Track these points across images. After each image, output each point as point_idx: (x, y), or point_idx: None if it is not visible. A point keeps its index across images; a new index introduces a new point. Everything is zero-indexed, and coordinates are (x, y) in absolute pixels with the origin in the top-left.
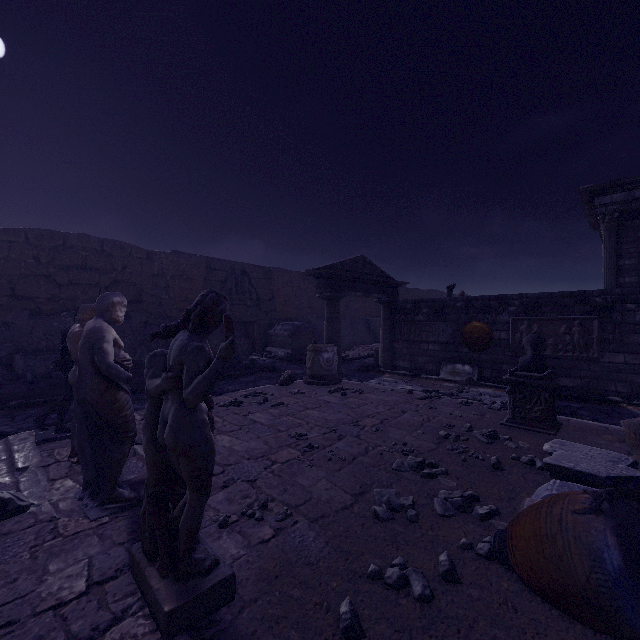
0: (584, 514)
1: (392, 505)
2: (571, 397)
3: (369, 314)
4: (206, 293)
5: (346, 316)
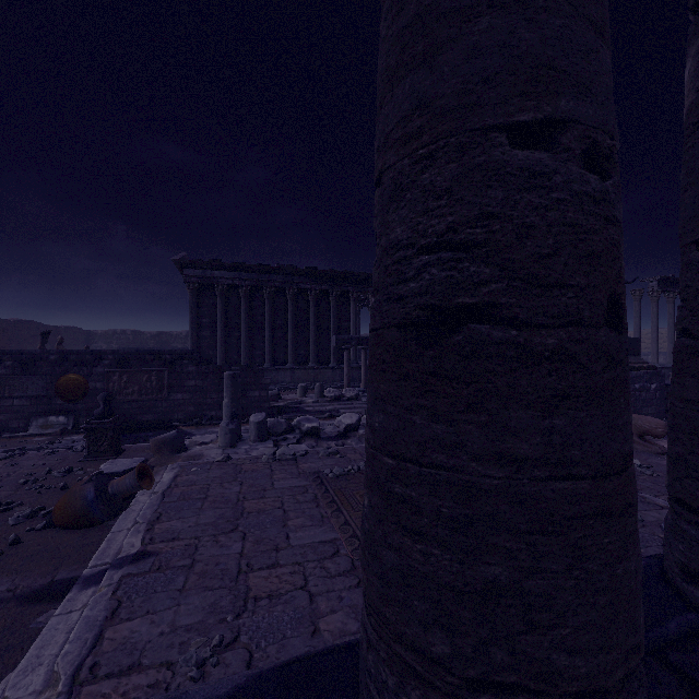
0: (85, 484)
1: None
2: (150, 428)
3: None
4: None
5: None
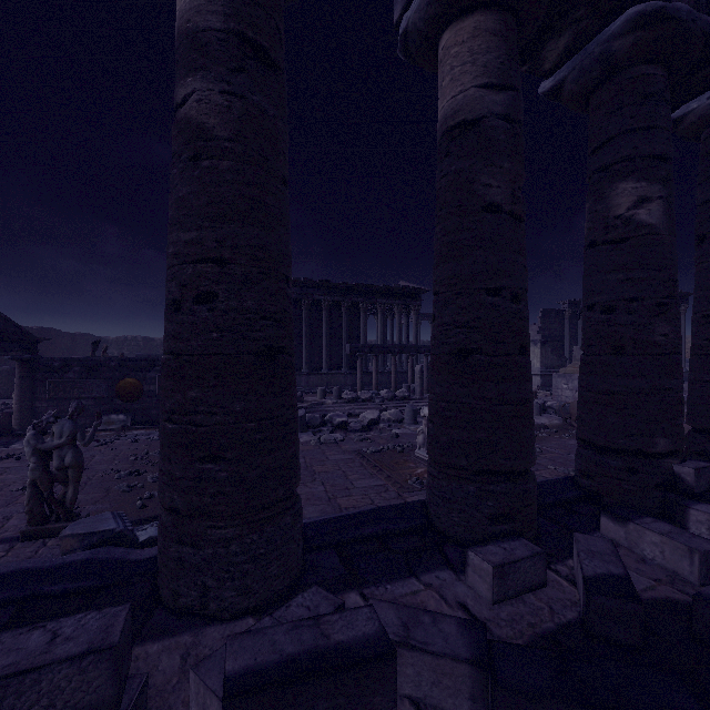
0: None
1: (131, 486)
2: None
3: None
4: (78, 403)
5: None
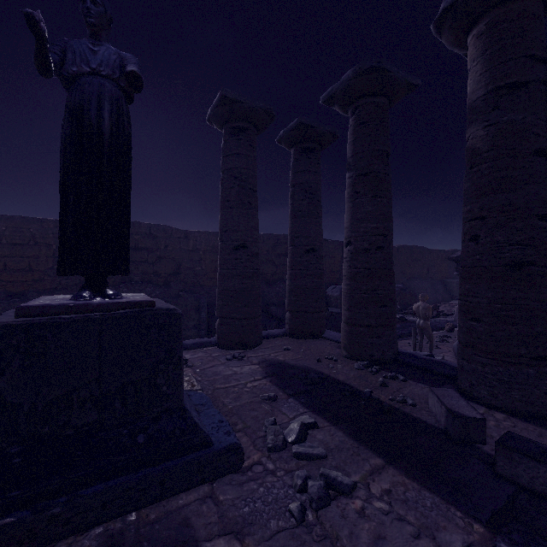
0: None
1: None
2: None
3: (444, 276)
4: None
5: (427, 279)
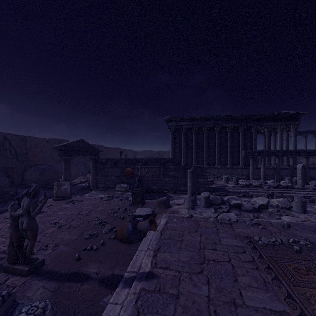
0: (128, 222)
1: (90, 234)
2: (155, 192)
3: (86, 160)
4: (35, 186)
5: (73, 161)
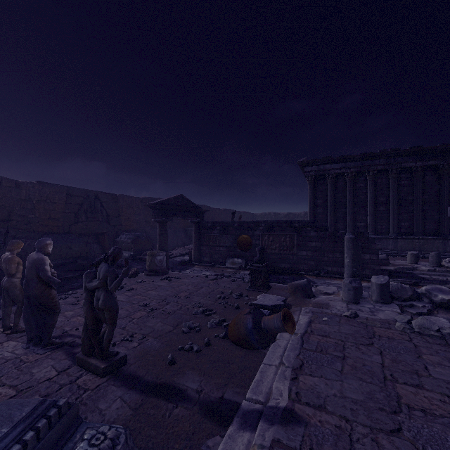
0: (246, 314)
1: (190, 327)
2: (285, 273)
3: (187, 225)
4: (115, 248)
5: (171, 227)
